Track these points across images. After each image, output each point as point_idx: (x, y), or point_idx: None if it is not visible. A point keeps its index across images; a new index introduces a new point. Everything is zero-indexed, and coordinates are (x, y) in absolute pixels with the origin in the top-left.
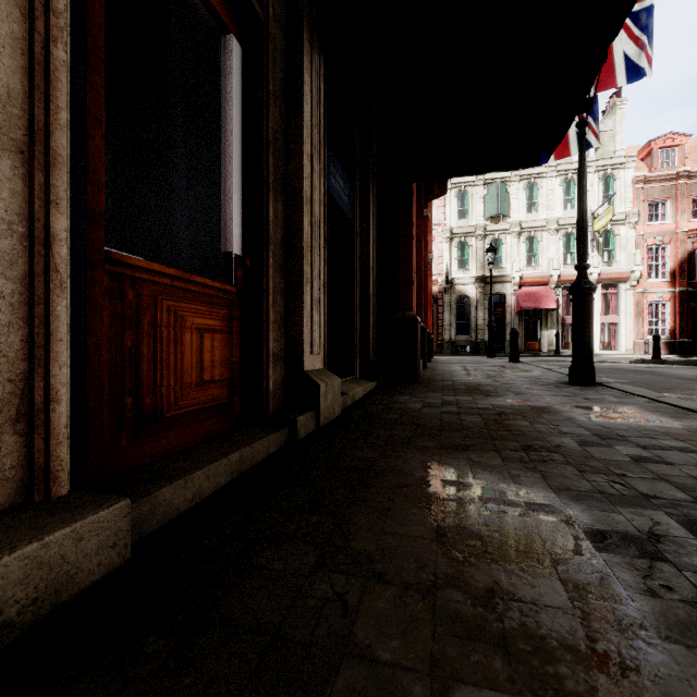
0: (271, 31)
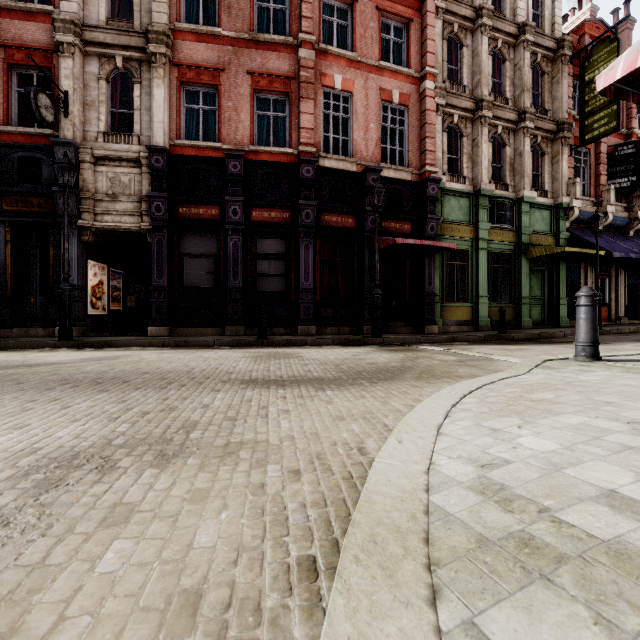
0: (612, 274)
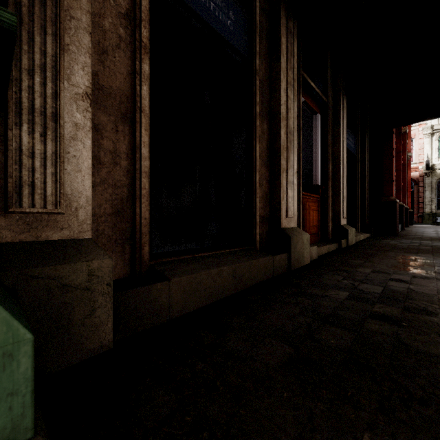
0: (330, 104)
